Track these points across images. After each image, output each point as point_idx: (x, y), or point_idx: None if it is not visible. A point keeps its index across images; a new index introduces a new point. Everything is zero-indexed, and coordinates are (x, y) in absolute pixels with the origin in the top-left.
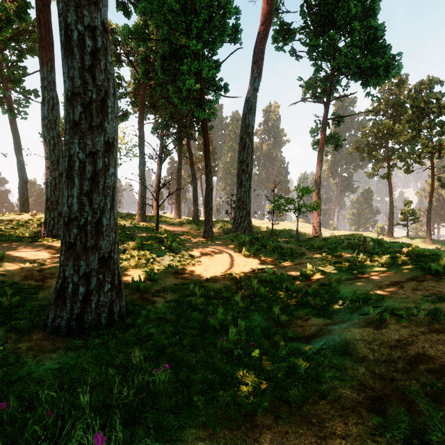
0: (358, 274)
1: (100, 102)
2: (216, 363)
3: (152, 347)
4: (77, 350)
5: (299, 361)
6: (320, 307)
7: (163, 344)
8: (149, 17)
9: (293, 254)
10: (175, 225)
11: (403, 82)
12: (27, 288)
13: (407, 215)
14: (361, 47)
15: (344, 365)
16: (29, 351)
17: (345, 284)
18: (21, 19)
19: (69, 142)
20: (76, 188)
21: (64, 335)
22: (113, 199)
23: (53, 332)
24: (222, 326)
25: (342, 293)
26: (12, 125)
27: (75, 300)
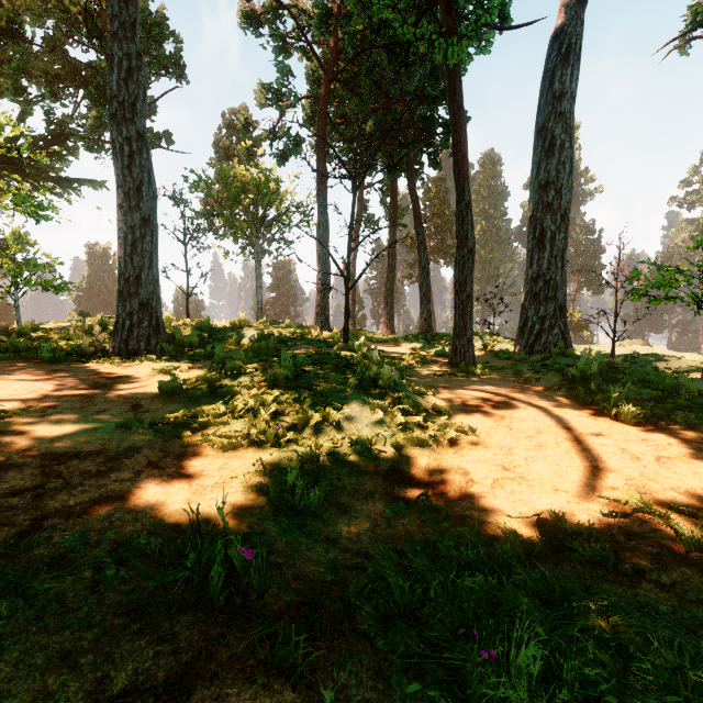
0: None
1: None
2: None
3: None
4: None
5: None
6: None
7: None
8: None
9: None
10: (385, 343)
11: None
12: None
13: None
14: None
15: None
16: None
17: None
18: None
19: None
20: None
21: None
22: None
23: None
24: None
25: None
26: None
27: None
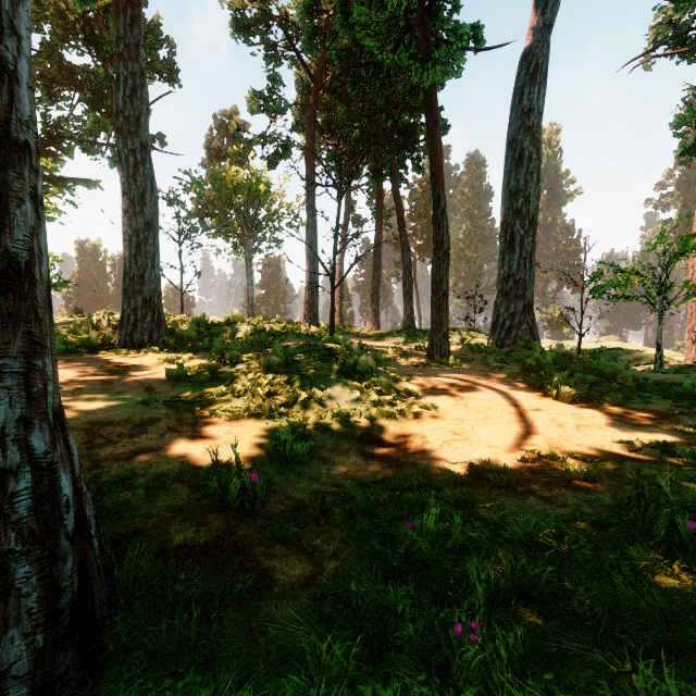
0: None
1: None
2: None
3: None
4: None
5: None
6: None
7: None
8: None
9: None
10: (370, 338)
11: None
12: None
13: None
14: None
15: None
16: None
17: None
18: None
19: None
20: None
21: None
22: None
23: None
24: None
25: None
26: None
27: None
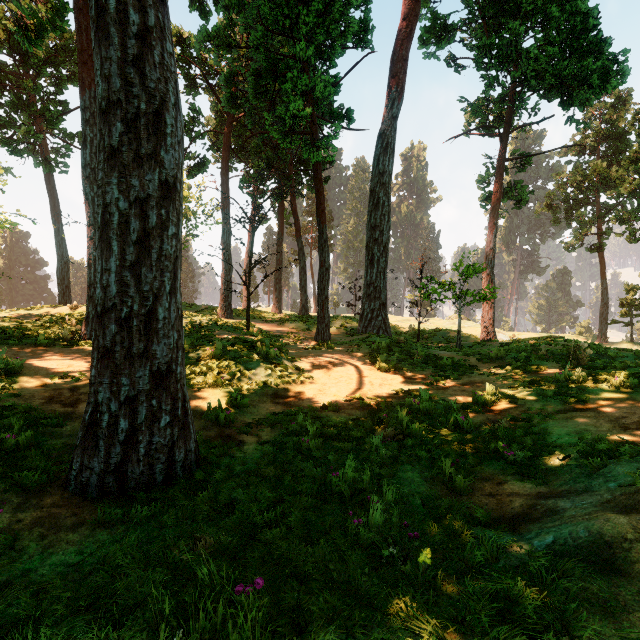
0: (576, 403)
1: (153, 116)
2: (351, 572)
3: (236, 527)
4: (112, 527)
5: (519, 585)
6: (520, 461)
7: (254, 523)
8: (236, 12)
9: (458, 367)
10: (274, 323)
11: (624, 101)
12: (48, 417)
13: (630, 308)
14: (560, 45)
15: (617, 599)
16: (35, 527)
17: (557, 419)
18: (56, 27)
19: (103, 183)
20: (115, 258)
21: (95, 498)
22: (175, 277)
23: (77, 492)
24: (354, 490)
25: (555, 435)
26: (49, 183)
27: (113, 440)
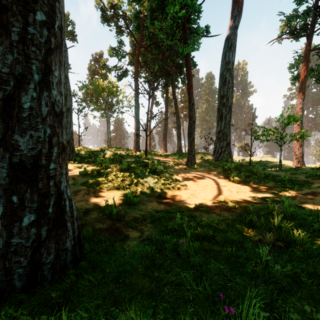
0: None
1: None
2: None
3: None
4: None
5: None
6: None
7: None
8: None
9: (294, 181)
10: (162, 156)
11: None
12: None
13: None
14: None
15: None
16: None
17: None
18: None
19: None
20: None
21: None
22: (49, 70)
23: None
24: None
25: None
26: None
27: None
